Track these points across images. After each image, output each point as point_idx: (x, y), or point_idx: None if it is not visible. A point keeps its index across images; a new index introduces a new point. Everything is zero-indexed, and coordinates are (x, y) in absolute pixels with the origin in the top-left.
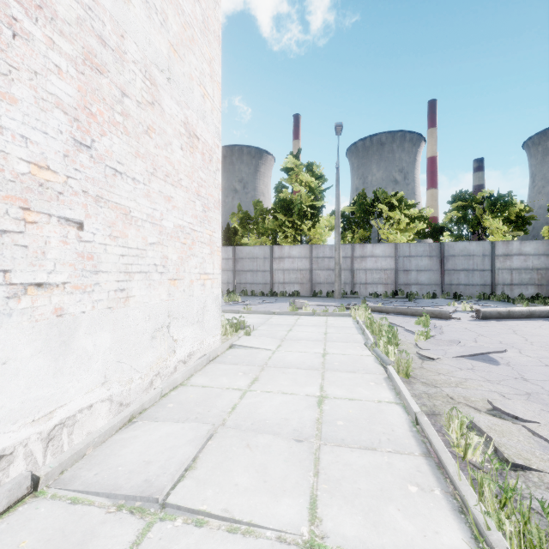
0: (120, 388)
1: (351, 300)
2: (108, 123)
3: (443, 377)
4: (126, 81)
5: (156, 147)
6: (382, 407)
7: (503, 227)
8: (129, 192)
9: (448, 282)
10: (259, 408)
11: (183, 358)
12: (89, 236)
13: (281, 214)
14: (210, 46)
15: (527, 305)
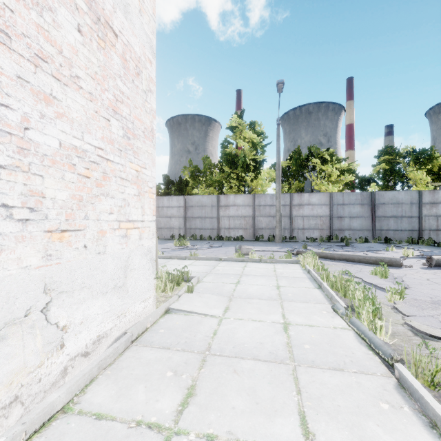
0: None
1: (291, 244)
2: None
3: None
4: None
5: None
6: None
7: (427, 178)
8: None
9: (378, 228)
10: None
11: (82, 348)
12: None
13: (227, 166)
14: None
15: None
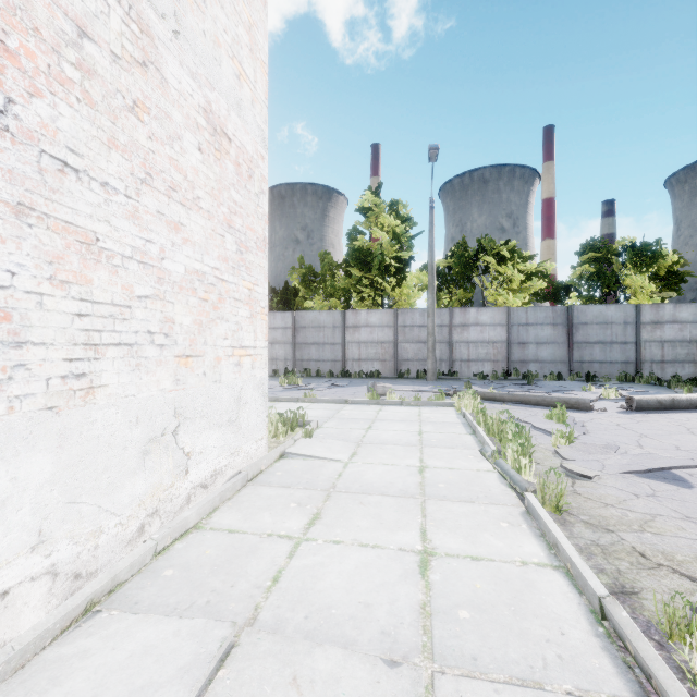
0: (75, 548)
1: (449, 383)
2: (47, 75)
3: (615, 512)
4: (88, 11)
5: (151, 138)
6: (531, 577)
7: (650, 286)
8: (94, 206)
9: (578, 359)
10: (320, 579)
11: (202, 480)
12: (0, 276)
13: (356, 268)
14: (250, 4)
15: (689, 390)
